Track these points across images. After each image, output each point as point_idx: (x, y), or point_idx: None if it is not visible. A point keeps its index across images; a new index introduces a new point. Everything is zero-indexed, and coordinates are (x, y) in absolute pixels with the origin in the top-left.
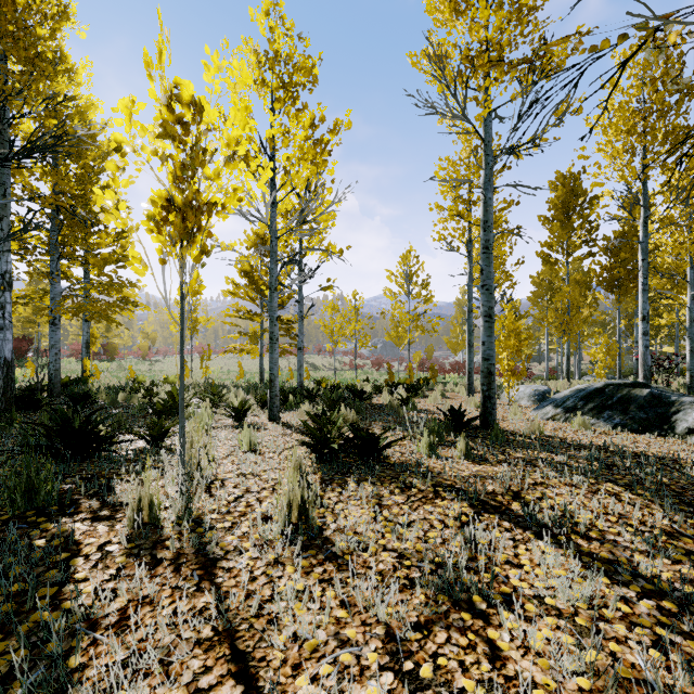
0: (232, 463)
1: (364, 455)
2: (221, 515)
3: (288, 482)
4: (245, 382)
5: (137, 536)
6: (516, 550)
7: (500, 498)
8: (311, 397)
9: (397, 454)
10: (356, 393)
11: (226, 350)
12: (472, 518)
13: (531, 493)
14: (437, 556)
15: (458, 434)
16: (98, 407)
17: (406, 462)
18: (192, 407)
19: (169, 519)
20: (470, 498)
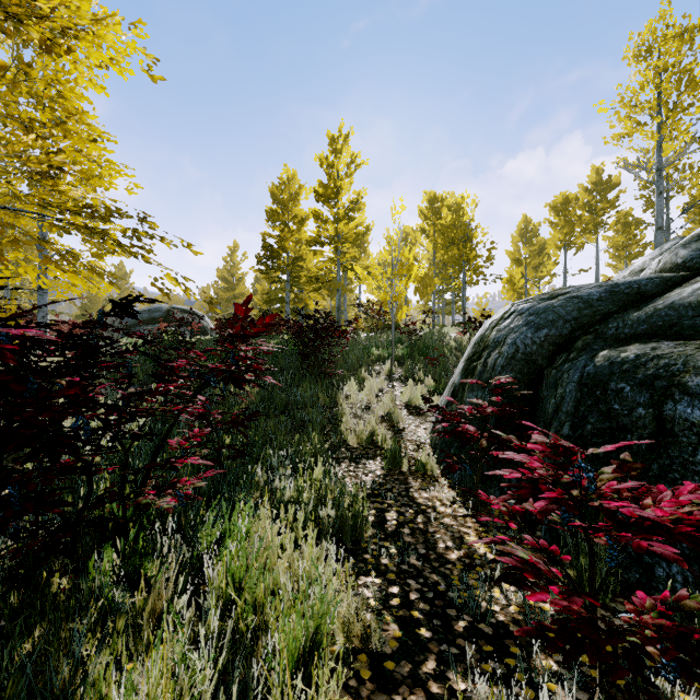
0: None
1: None
2: None
3: None
4: None
5: None
6: None
7: None
8: None
9: None
10: None
11: None
12: None
13: None
14: None
15: None
16: None
17: None
18: None
19: None
20: None
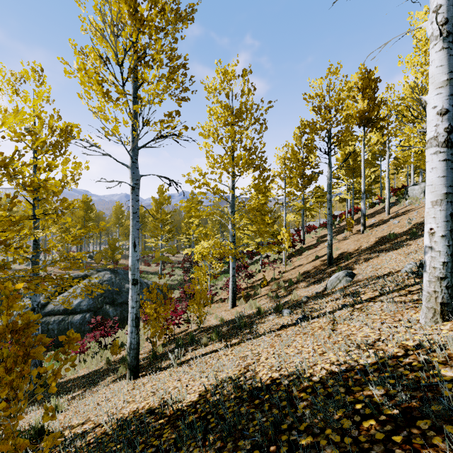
0: None
1: None
2: None
3: None
4: None
5: None
6: None
7: None
8: None
9: None
10: None
11: None
12: None
13: None
14: None
15: None
16: None
17: None
18: None
19: None
20: None
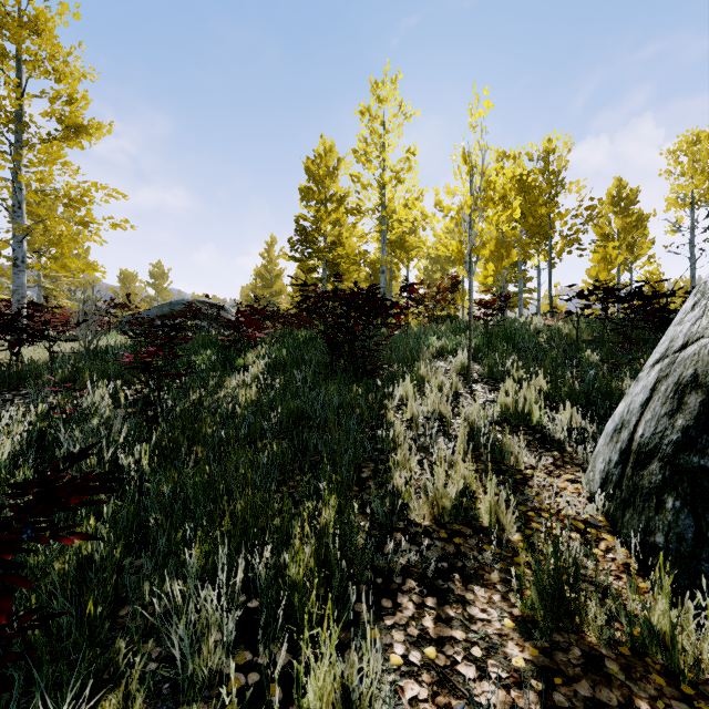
0: None
1: None
2: None
3: None
4: None
5: None
6: None
7: None
8: None
9: None
10: None
11: None
12: None
13: None
14: None
15: None
16: None
17: None
18: None
19: None
20: None
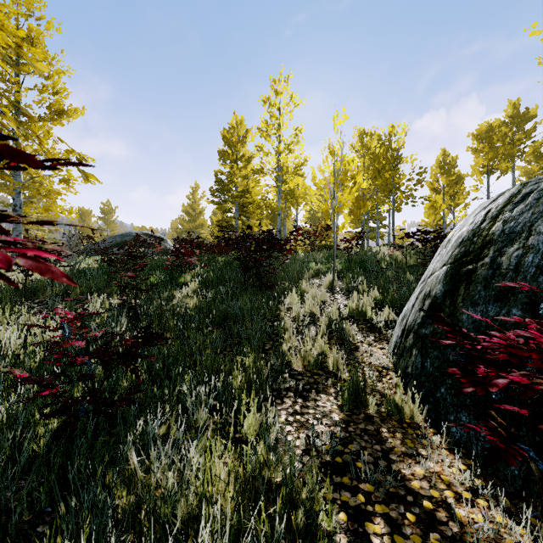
0: None
1: None
2: None
3: None
4: None
5: None
6: None
7: None
8: None
9: None
10: None
11: None
12: None
13: None
14: None
15: None
16: None
17: None
18: None
19: None
20: None
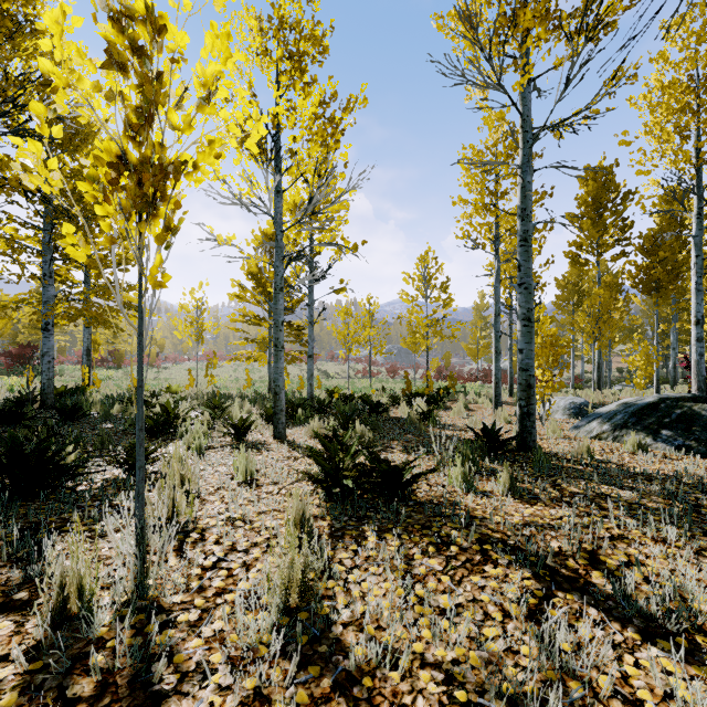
0: (221, 501)
1: (386, 494)
2: (189, 595)
3: (288, 534)
4: (252, 391)
5: (50, 645)
6: (621, 666)
7: (572, 562)
8: (322, 409)
9: (424, 487)
10: (371, 405)
11: (232, 358)
12: (541, 600)
13: (612, 555)
14: (504, 679)
15: (493, 458)
16: (89, 420)
17: (436, 500)
18: (187, 422)
19: (111, 607)
20: (531, 562)
